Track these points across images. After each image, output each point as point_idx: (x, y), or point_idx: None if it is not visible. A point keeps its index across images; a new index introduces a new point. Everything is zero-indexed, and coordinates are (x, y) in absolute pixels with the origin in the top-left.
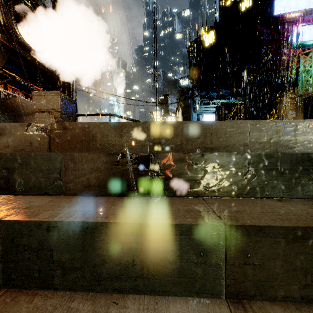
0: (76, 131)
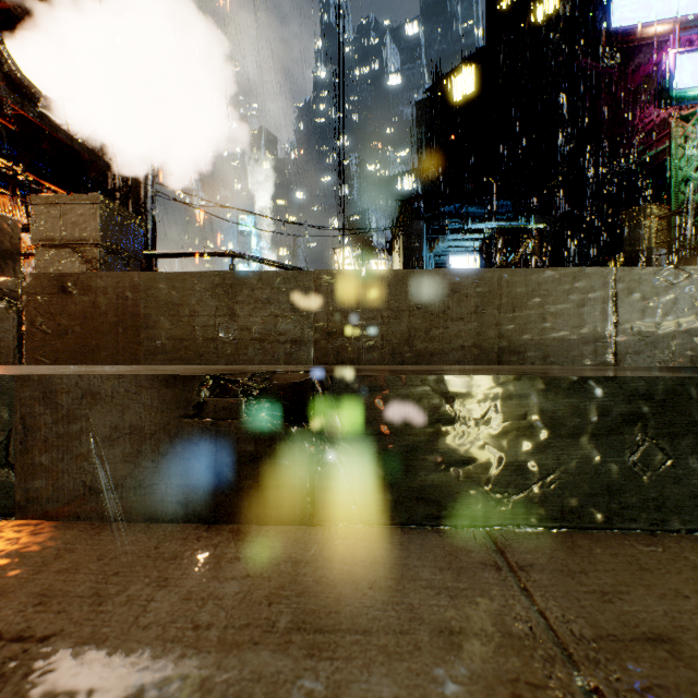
0: (98, 299)
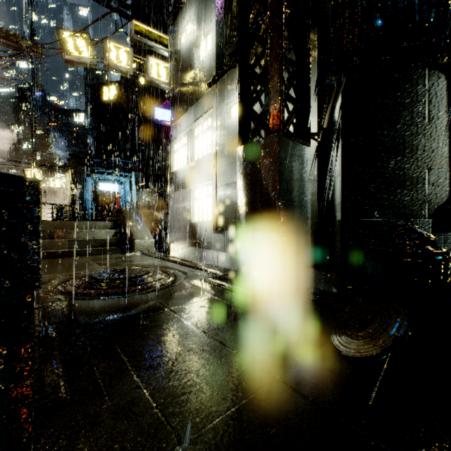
0: None
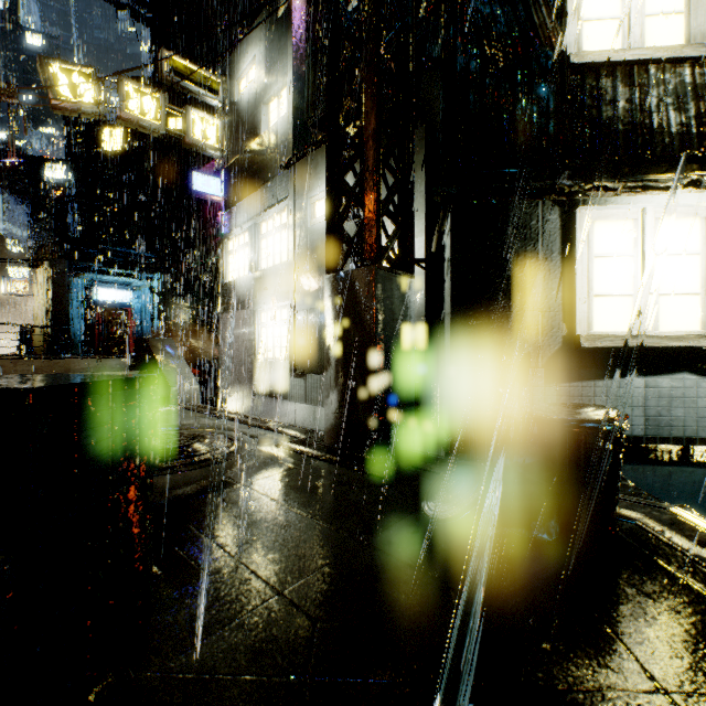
0: None
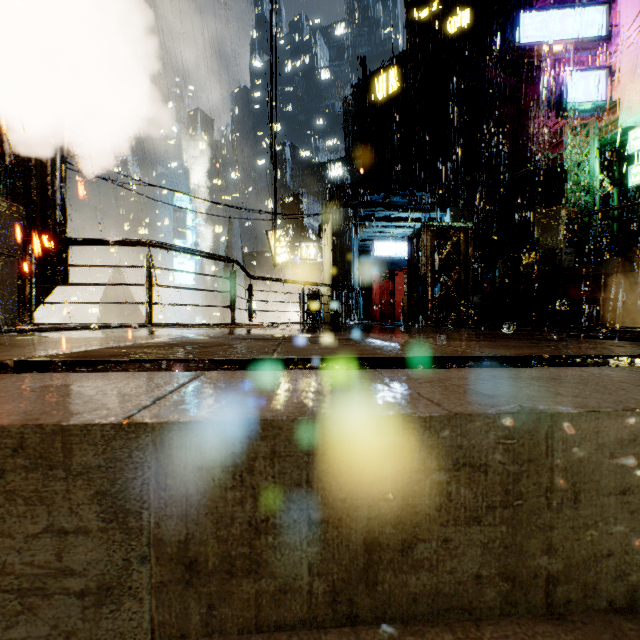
0: None
